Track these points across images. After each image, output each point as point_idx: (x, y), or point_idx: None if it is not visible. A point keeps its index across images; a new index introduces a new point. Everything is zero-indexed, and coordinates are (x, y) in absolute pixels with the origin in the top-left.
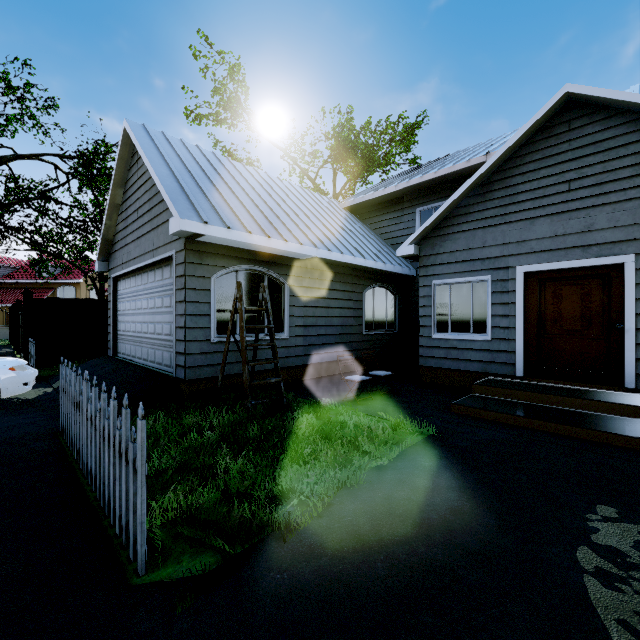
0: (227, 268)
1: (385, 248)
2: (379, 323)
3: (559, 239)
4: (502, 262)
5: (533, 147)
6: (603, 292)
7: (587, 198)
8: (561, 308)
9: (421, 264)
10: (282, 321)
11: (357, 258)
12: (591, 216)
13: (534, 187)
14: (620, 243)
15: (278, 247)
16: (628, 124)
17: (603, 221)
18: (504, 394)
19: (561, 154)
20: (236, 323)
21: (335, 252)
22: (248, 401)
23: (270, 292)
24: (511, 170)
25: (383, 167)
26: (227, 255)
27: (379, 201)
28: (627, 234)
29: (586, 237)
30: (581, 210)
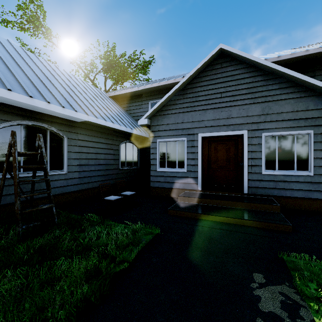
0: (10, 122)
1: (132, 121)
2: (129, 163)
3: (217, 121)
4: (192, 131)
5: (206, 73)
6: (235, 148)
7: (228, 102)
8: (218, 155)
9: (151, 130)
10: (62, 162)
11: (115, 124)
12: (230, 111)
13: (206, 94)
14: (242, 124)
15: (57, 111)
16: (245, 69)
17: (235, 113)
18: (194, 200)
19: (218, 79)
20: (20, 163)
21: (101, 119)
22: (19, 226)
23: (52, 142)
24: (196, 84)
25: (132, 78)
26: (10, 112)
27: (129, 95)
28: (244, 120)
29: (228, 121)
30: (226, 107)
